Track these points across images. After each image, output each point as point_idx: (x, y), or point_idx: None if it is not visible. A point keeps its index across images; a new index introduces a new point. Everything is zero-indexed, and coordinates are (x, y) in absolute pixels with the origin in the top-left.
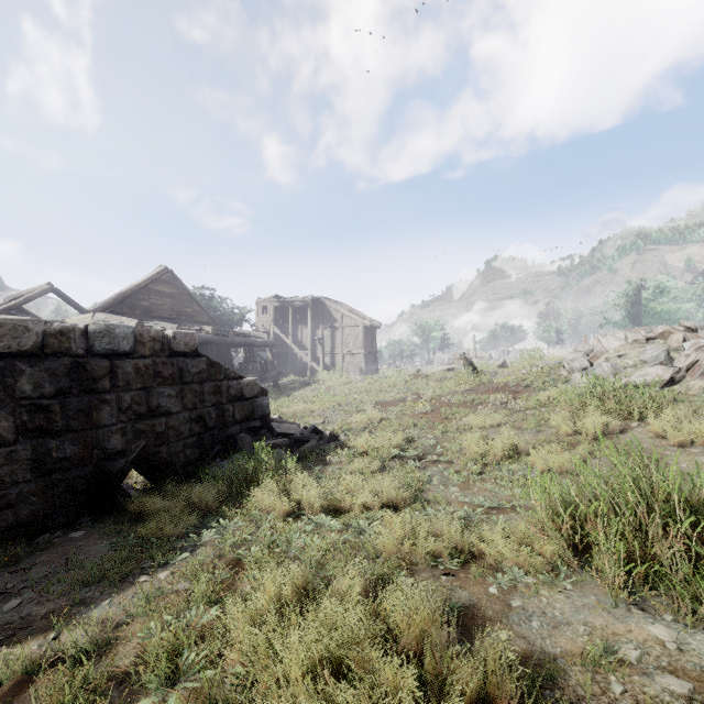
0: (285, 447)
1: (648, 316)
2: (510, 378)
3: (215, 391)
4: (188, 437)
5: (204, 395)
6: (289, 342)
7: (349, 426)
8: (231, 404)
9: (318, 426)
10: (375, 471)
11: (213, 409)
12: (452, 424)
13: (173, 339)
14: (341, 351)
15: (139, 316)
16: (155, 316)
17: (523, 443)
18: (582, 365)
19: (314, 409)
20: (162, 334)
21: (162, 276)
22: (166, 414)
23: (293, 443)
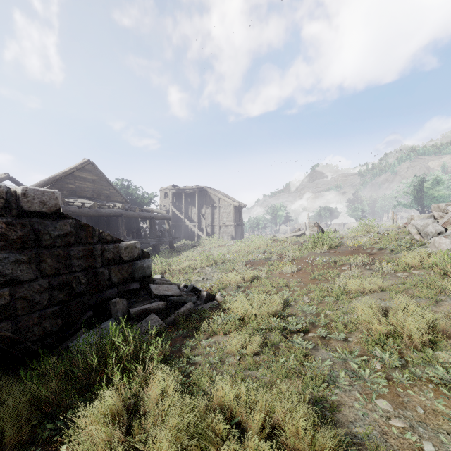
0: (161, 310)
1: (428, 199)
2: (361, 242)
3: (85, 254)
4: (47, 306)
5: (70, 259)
6: (182, 217)
7: (224, 284)
8: (107, 267)
9: (198, 282)
10: (257, 352)
11: (84, 274)
12: (324, 285)
13: (22, 196)
14: (218, 223)
15: (66, 195)
16: (80, 195)
17: (444, 323)
18: (437, 230)
19: (196, 267)
20: (6, 190)
21: (85, 166)
22: (12, 283)
23: (169, 306)
